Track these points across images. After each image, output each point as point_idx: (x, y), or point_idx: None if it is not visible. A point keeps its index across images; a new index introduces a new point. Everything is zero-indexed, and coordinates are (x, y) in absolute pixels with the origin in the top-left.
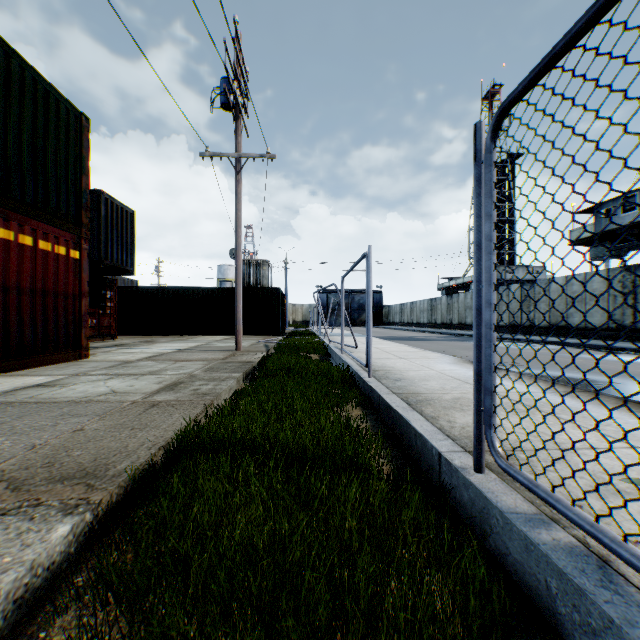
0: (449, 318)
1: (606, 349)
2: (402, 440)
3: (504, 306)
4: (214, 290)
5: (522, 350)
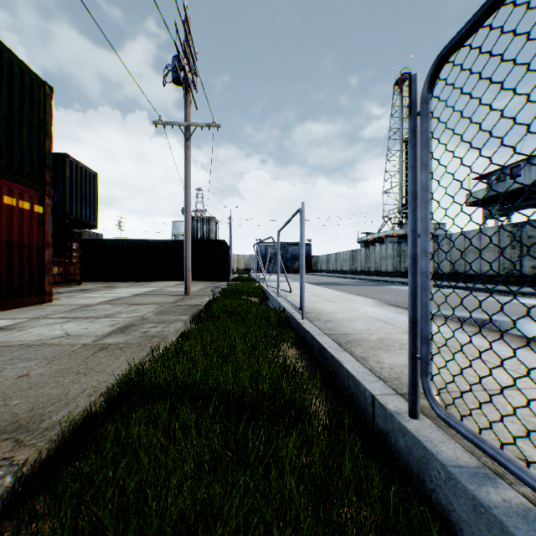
0: (367, 266)
1: (498, 292)
2: (334, 379)
3: None
4: (168, 242)
5: None
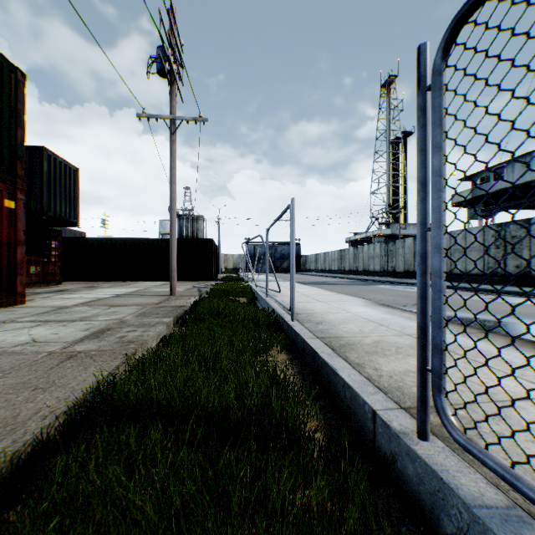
0: (355, 266)
1: (484, 291)
2: (328, 388)
3: (400, 256)
4: (154, 241)
5: None
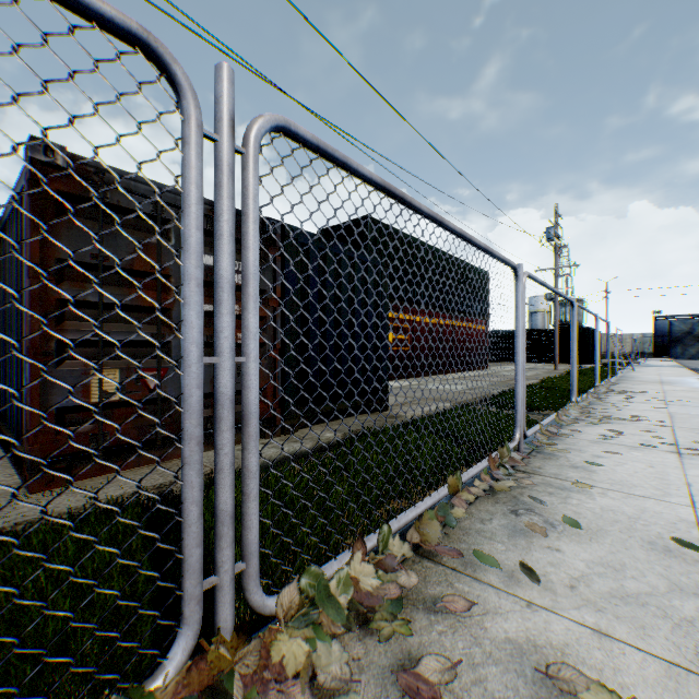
0: None
1: None
2: None
3: None
4: (534, 331)
5: None
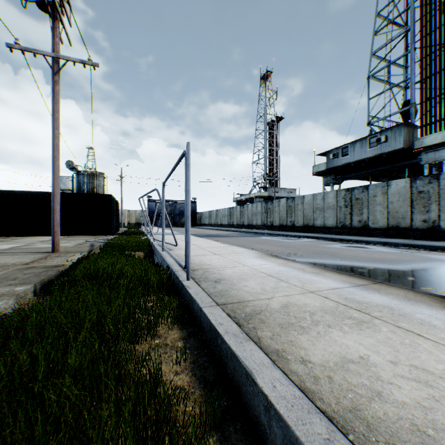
0: (242, 221)
1: (340, 240)
2: (237, 392)
3: (277, 213)
4: (45, 194)
5: (294, 243)
